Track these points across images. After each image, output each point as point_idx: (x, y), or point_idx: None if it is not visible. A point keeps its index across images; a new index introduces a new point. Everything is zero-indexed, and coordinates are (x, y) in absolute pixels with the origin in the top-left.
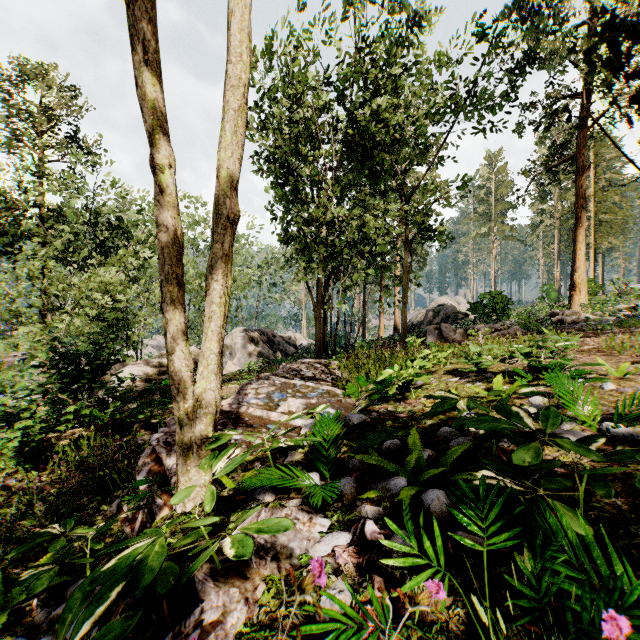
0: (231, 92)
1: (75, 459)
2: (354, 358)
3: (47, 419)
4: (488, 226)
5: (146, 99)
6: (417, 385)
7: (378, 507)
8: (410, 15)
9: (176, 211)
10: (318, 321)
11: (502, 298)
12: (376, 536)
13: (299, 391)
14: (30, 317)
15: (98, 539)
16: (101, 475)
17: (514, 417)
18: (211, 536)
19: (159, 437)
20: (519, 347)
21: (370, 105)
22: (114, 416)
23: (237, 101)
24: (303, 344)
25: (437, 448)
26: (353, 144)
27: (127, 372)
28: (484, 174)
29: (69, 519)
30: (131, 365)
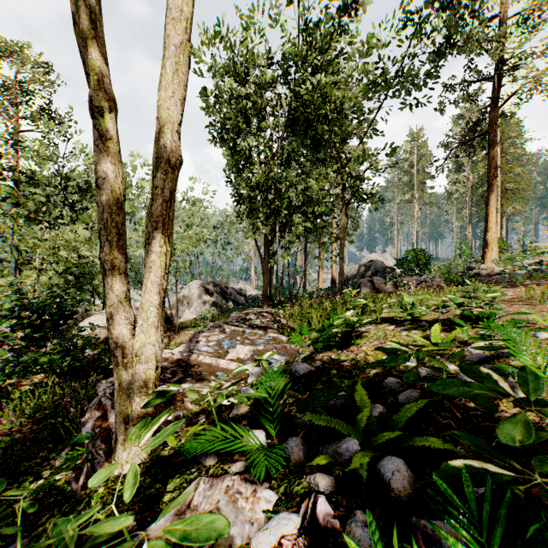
0: (171, 27)
1: (31, 406)
2: (297, 307)
3: (5, 367)
4: (411, 193)
5: (83, 39)
6: (357, 333)
7: (329, 477)
8: (346, 3)
9: (116, 158)
10: (265, 274)
11: (424, 255)
12: (330, 521)
13: (247, 338)
14: (2, 270)
15: (43, 492)
16: (52, 424)
17: (487, 379)
18: (142, 513)
19: (106, 388)
20: (453, 297)
21: (311, 82)
22: (74, 363)
23: (177, 38)
24: (252, 295)
25: (385, 401)
26: (296, 117)
27: (93, 320)
28: (407, 149)
29: (3, 479)
30: (97, 314)
